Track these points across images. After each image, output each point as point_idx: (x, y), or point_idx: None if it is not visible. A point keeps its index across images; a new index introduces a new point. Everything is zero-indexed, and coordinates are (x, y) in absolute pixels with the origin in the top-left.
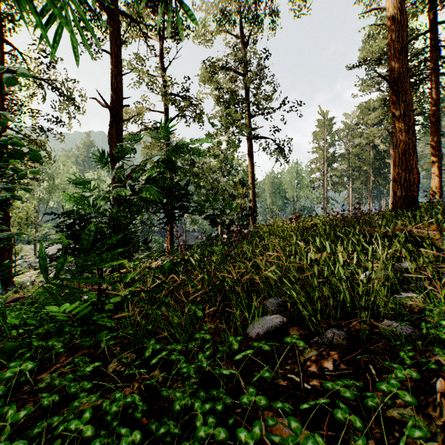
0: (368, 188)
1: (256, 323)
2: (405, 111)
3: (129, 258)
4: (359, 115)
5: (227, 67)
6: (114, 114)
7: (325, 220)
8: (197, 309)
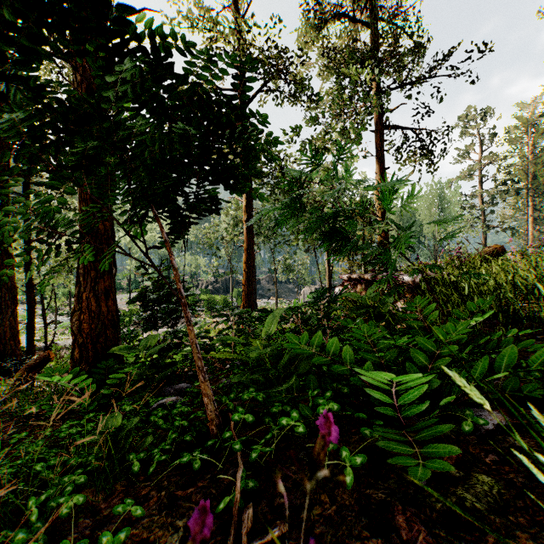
0: None
1: None
2: None
3: (115, 341)
4: None
5: (338, 13)
6: None
7: None
8: None
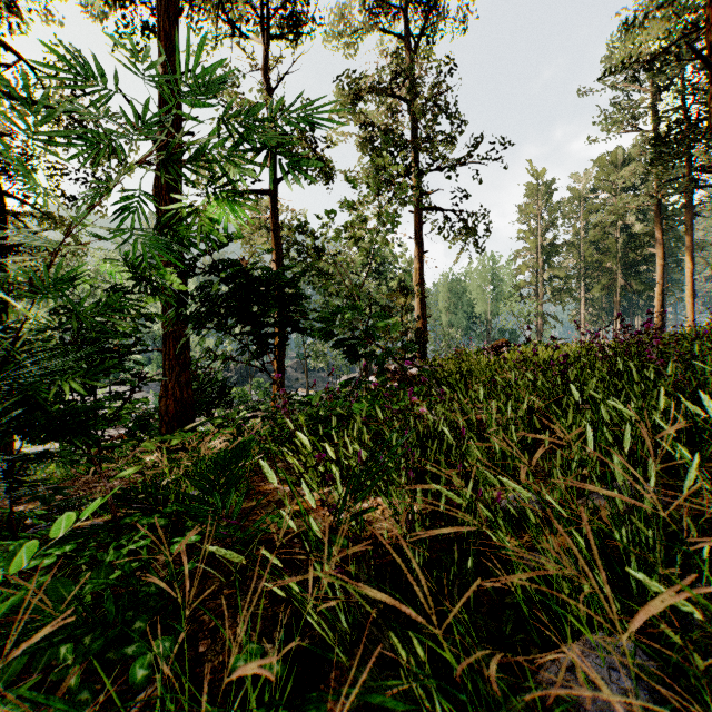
0: (614, 297)
1: None
2: None
3: (193, 420)
4: (598, 174)
5: (375, 88)
6: (164, 148)
7: (574, 349)
8: None
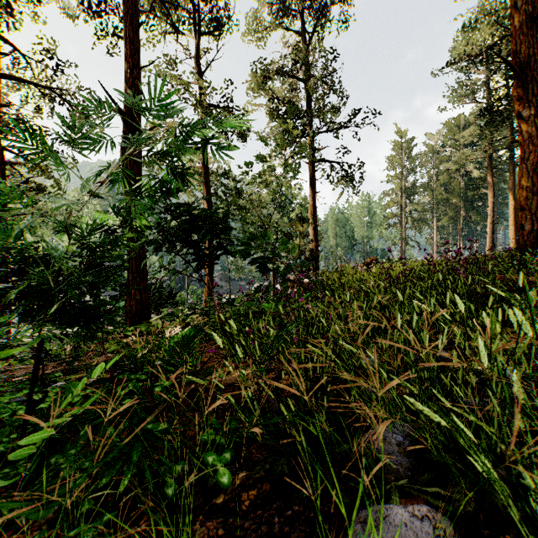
0: (458, 225)
1: (370, 535)
2: (535, 109)
3: (149, 316)
4: (446, 134)
5: (280, 71)
6: (128, 121)
7: (420, 265)
8: (218, 464)
